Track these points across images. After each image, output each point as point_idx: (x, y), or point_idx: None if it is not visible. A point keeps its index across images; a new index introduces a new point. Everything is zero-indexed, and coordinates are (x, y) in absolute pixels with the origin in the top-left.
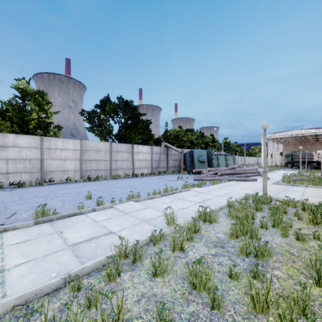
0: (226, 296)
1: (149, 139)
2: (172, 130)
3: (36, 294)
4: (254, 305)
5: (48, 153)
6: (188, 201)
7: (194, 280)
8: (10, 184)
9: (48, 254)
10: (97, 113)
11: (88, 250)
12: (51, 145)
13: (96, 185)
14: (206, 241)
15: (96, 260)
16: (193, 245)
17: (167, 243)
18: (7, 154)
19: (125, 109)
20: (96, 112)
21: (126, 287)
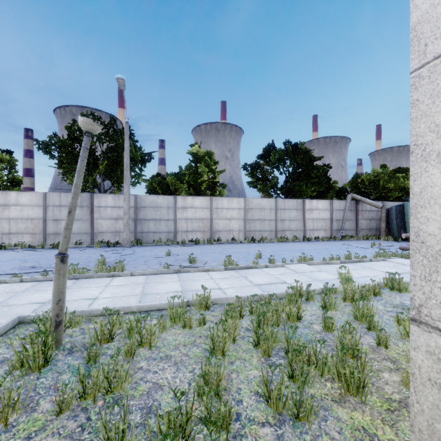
0: (386, 329)
1: (327, 190)
2: (366, 173)
3: (247, 299)
4: (408, 334)
5: (216, 213)
6: (379, 271)
7: (357, 313)
8: (189, 241)
9: (243, 286)
10: (260, 165)
11: (269, 289)
12: (218, 204)
13: (262, 247)
14: (385, 303)
15: (278, 292)
16: (367, 302)
17: (339, 297)
18: (186, 215)
19: (293, 155)
20: (259, 164)
21: (301, 309)
